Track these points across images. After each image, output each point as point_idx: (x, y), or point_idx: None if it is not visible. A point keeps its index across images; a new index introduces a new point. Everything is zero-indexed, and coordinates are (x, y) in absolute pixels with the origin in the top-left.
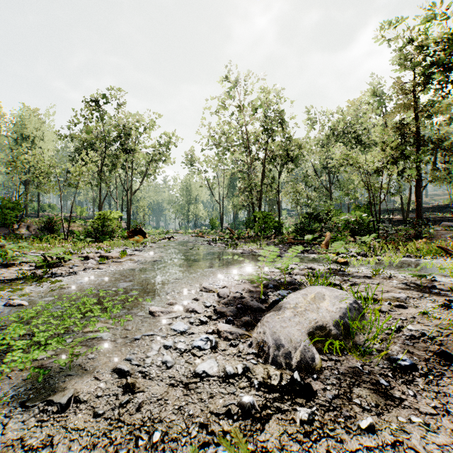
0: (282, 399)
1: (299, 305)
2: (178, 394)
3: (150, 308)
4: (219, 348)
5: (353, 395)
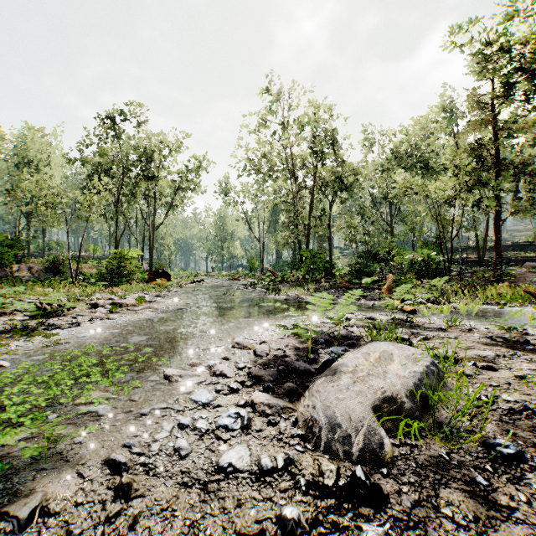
0: (339, 508)
1: (360, 368)
2: (192, 500)
3: (165, 370)
4: (253, 428)
5: (440, 501)
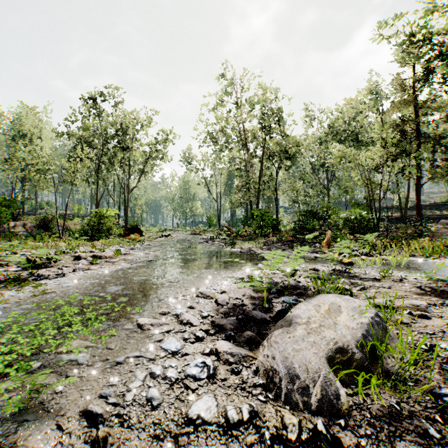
0: None
1: (312, 319)
2: None
3: (138, 320)
4: (218, 377)
5: None
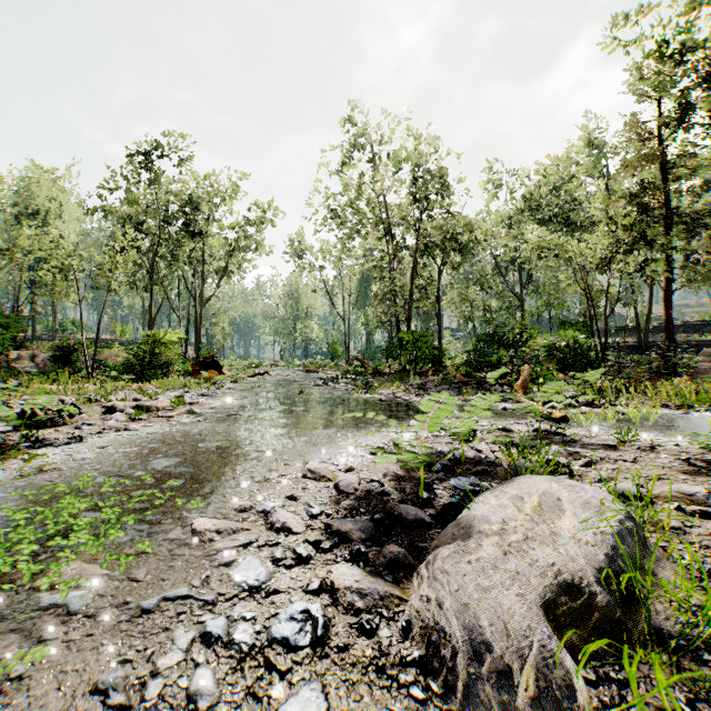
0: None
1: (511, 526)
2: None
3: (194, 522)
4: (333, 642)
5: None
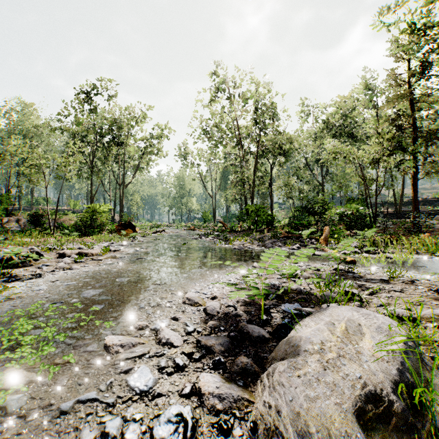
0: None
1: (327, 346)
2: None
3: (106, 339)
4: None
5: None
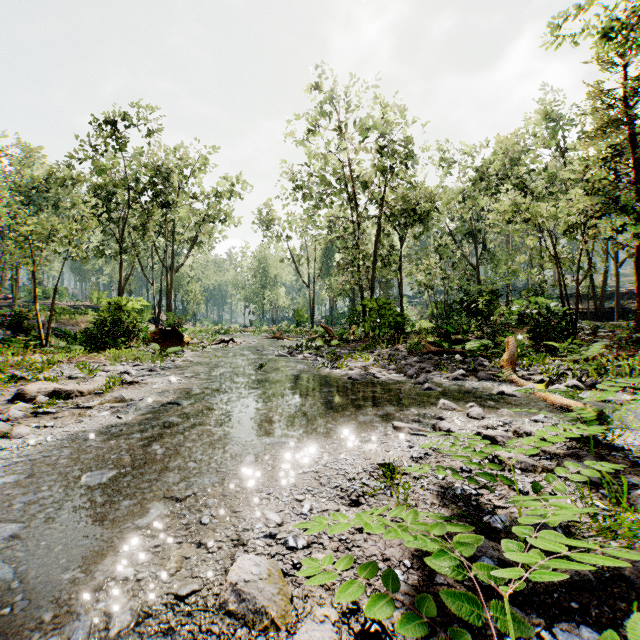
0: None
1: None
2: None
3: None
4: None
5: None
